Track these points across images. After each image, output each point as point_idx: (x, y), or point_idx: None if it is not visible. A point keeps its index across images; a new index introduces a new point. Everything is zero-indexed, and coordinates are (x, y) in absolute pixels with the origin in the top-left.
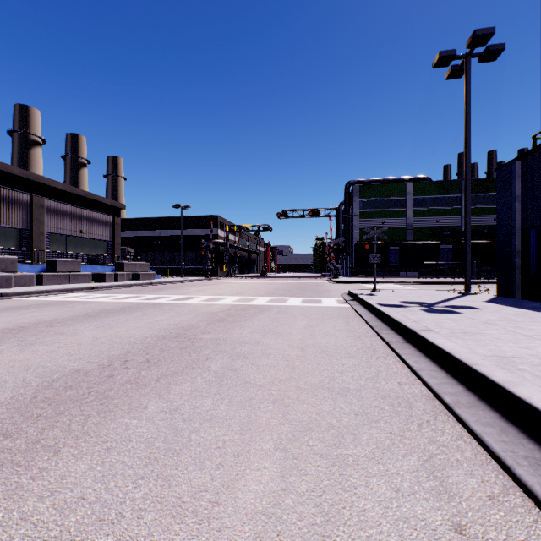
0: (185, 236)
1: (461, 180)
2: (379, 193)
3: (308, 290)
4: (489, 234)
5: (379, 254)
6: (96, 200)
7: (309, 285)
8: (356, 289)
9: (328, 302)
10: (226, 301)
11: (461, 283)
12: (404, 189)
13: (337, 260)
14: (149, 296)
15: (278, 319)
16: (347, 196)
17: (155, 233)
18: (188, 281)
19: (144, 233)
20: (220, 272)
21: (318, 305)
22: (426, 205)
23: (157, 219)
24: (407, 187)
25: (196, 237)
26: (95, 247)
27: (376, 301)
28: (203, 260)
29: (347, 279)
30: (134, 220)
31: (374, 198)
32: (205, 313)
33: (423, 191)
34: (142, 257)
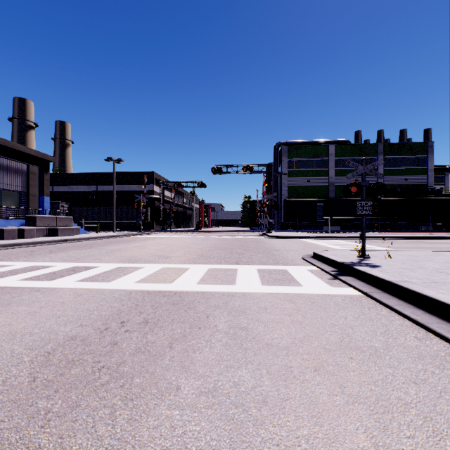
0: (121, 191)
1: (377, 144)
2: (305, 153)
3: (253, 249)
4: (402, 192)
5: (371, 201)
6: (17, 150)
7: (248, 241)
8: (321, 250)
9: (305, 278)
10: (131, 279)
11: (399, 238)
12: (327, 151)
13: (270, 215)
14: (16, 265)
15: (255, 445)
16: (276, 156)
17: (91, 188)
18: (115, 237)
19: (80, 188)
20: (156, 227)
21: (300, 292)
22: (346, 166)
23: (93, 174)
24: (330, 149)
25: (132, 192)
26: (0, 198)
27: (447, 294)
28: (138, 215)
29: (281, 233)
30: (69, 175)
31: (301, 158)
32: (15, 355)
33: (344, 153)
34: (75, 211)
